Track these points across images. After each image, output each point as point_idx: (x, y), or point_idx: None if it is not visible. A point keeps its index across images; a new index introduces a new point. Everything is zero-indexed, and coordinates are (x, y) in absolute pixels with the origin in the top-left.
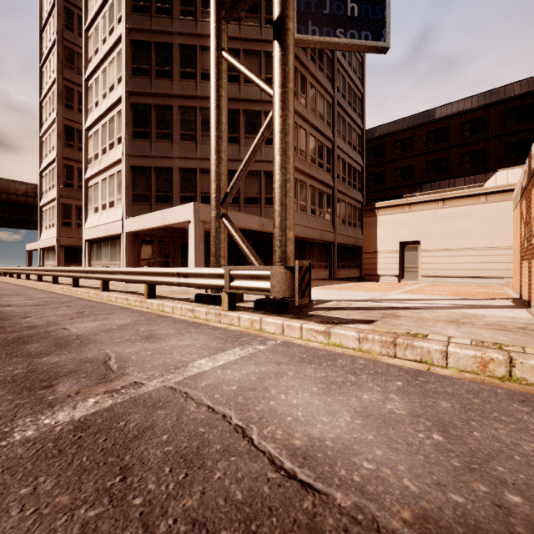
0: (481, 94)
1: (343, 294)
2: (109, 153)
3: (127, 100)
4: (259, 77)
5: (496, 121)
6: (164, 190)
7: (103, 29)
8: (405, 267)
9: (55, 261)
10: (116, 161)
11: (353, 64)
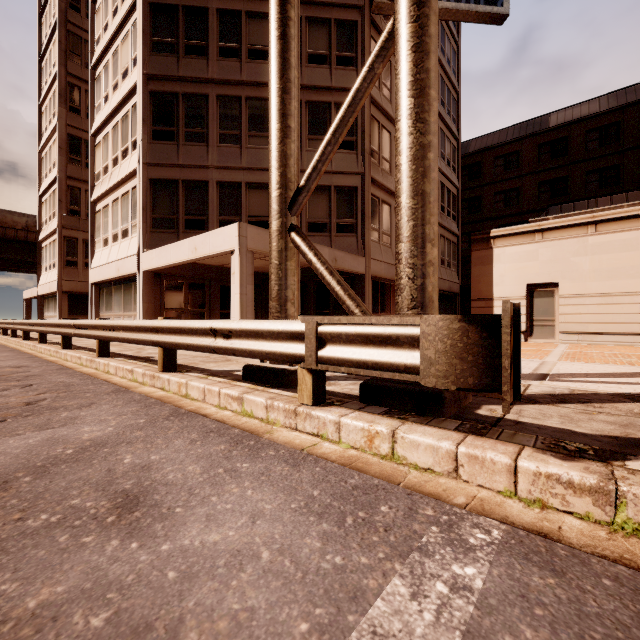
0: (611, 94)
1: None
2: (122, 164)
3: (144, 87)
4: None
5: (635, 127)
6: (197, 213)
7: None
8: (535, 320)
9: (56, 312)
10: (130, 173)
11: (446, 52)
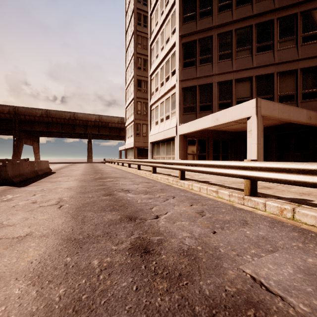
0: None
1: None
2: (166, 84)
3: (179, 42)
4: None
5: None
6: (206, 101)
7: (161, 6)
8: None
9: (132, 155)
10: (171, 87)
11: None
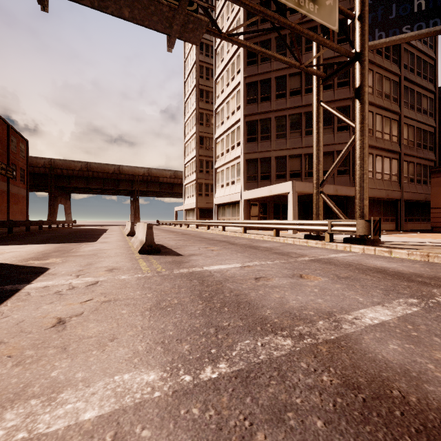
0: None
1: (405, 239)
2: (231, 152)
3: (244, 120)
4: (345, 117)
5: None
6: (266, 172)
7: (226, 78)
8: None
9: (194, 217)
10: (236, 157)
11: None
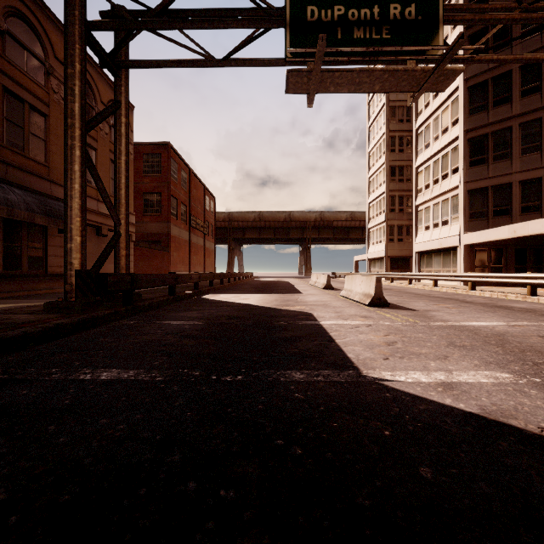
0: None
1: None
2: (442, 183)
3: (464, 138)
4: None
5: None
6: (502, 204)
7: None
8: None
9: (381, 268)
10: (451, 188)
11: None
